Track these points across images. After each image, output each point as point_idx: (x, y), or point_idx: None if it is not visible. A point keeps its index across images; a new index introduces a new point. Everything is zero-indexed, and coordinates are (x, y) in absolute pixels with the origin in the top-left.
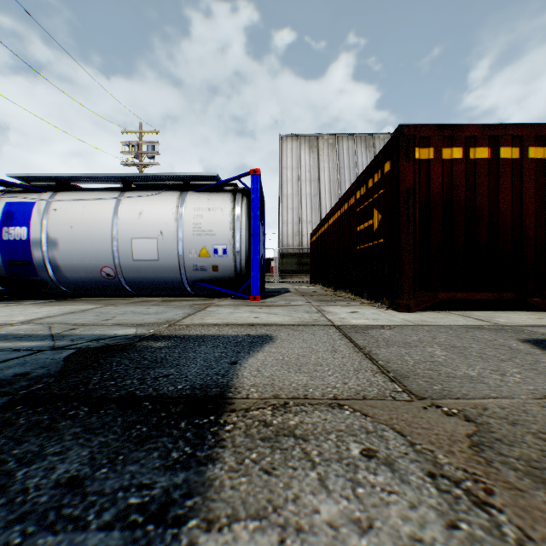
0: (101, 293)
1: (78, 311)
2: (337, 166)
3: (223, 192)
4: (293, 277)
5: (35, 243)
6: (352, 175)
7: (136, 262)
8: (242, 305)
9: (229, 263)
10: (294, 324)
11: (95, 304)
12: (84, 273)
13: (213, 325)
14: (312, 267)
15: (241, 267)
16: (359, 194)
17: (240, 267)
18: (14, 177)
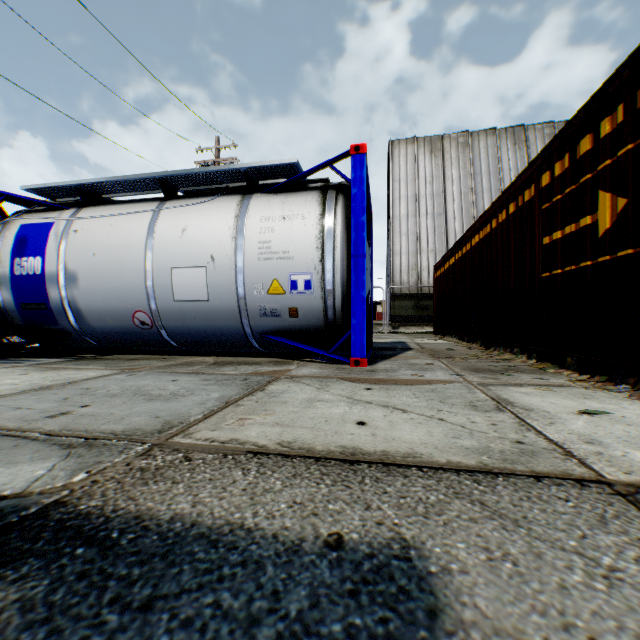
0: (141, 348)
1: (57, 385)
2: (470, 173)
3: (306, 190)
4: (409, 326)
5: (51, 279)
6: (493, 183)
7: (178, 304)
8: (335, 379)
9: (316, 303)
10: (472, 467)
11: (107, 369)
12: (112, 320)
13: (251, 455)
14: (438, 312)
15: (335, 310)
16: (547, 178)
17: (332, 310)
18: (30, 191)
